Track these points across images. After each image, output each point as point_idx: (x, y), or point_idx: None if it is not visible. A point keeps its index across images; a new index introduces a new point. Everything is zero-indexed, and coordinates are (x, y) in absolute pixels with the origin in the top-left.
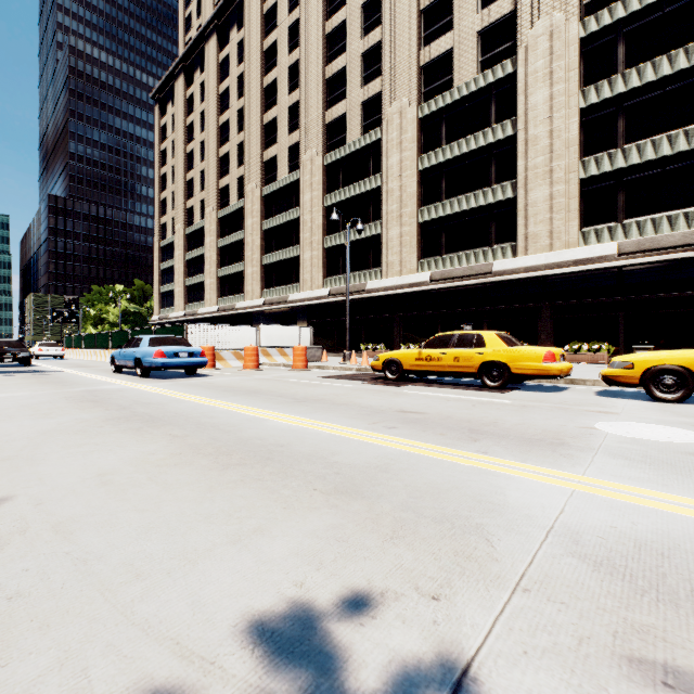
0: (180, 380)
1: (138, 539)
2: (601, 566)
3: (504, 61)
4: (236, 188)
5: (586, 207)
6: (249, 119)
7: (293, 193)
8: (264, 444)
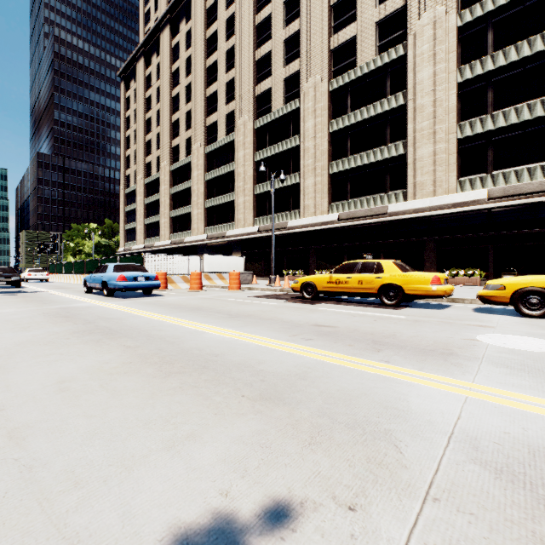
0: (138, 299)
1: (82, 445)
2: (502, 473)
3: (397, 45)
4: (185, 147)
5: (462, 161)
6: (195, 93)
7: (229, 151)
8: (201, 353)
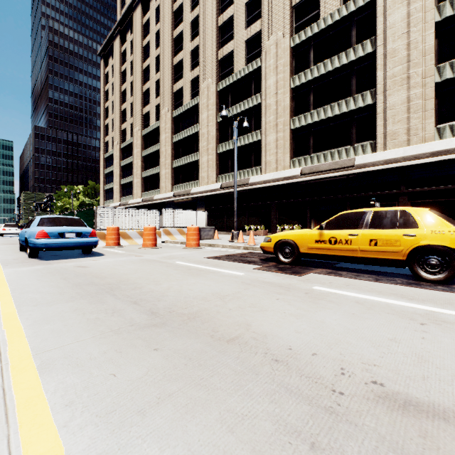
0: (61, 261)
1: None
2: None
3: None
4: (155, 113)
5: (440, 107)
6: (163, 62)
7: (194, 114)
8: None
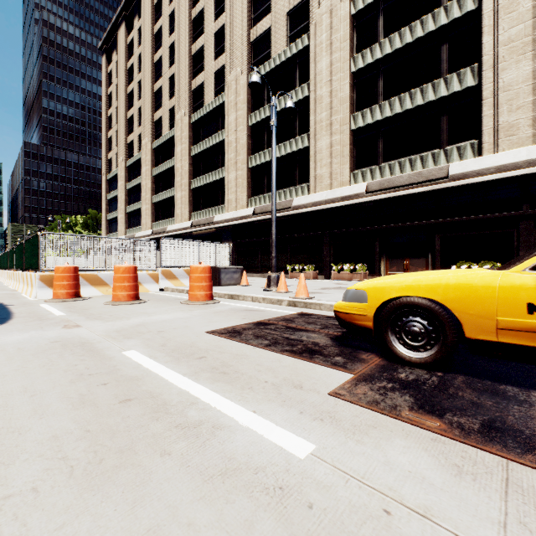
0: None
1: None
2: None
3: None
4: (168, 119)
5: None
6: (179, 51)
7: (219, 117)
8: None
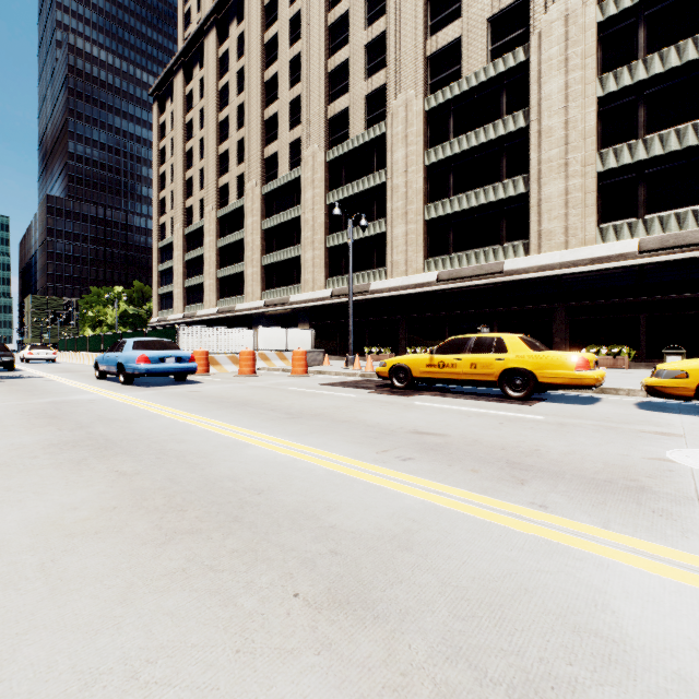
0: (166, 387)
1: None
2: None
3: (516, 49)
4: (236, 186)
5: (603, 202)
6: (250, 115)
7: (294, 191)
8: (236, 488)
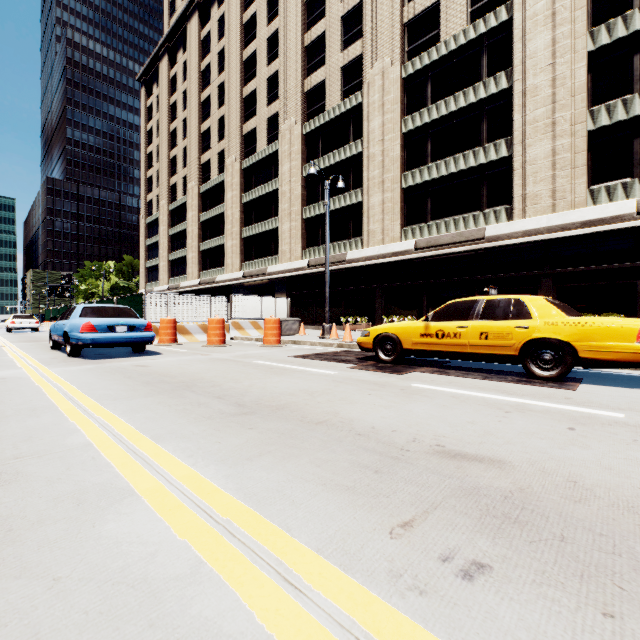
0: (113, 360)
1: None
2: None
3: (498, 8)
4: (217, 162)
5: (594, 163)
6: (229, 93)
7: (272, 165)
8: None
